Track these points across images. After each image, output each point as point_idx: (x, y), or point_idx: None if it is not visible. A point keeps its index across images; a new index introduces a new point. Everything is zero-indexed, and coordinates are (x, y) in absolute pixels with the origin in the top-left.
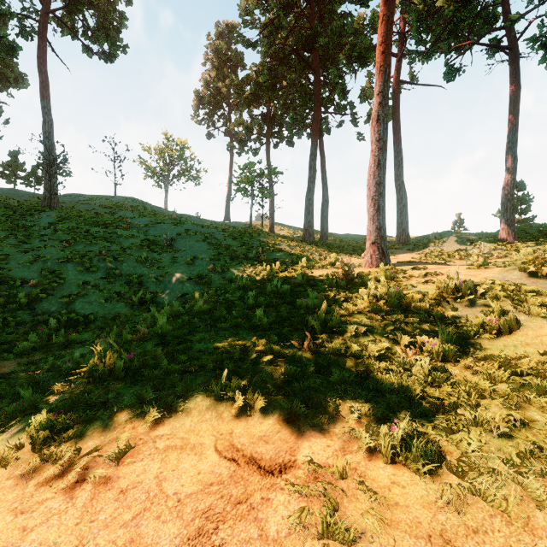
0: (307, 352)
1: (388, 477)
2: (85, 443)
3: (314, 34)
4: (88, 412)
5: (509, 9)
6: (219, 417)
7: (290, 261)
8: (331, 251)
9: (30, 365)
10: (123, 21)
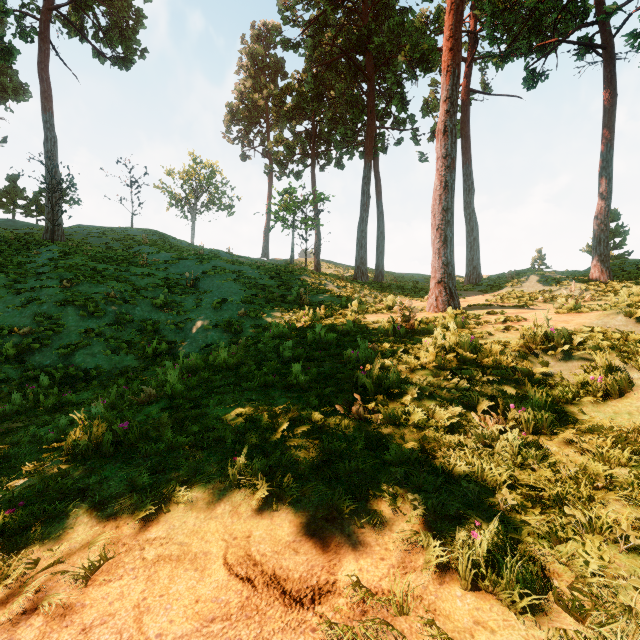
0: (355, 420)
1: (469, 613)
2: (47, 550)
3: (367, 33)
4: (58, 504)
5: (603, 0)
6: (234, 512)
7: (338, 304)
8: (387, 293)
9: (8, 434)
10: (140, 20)
